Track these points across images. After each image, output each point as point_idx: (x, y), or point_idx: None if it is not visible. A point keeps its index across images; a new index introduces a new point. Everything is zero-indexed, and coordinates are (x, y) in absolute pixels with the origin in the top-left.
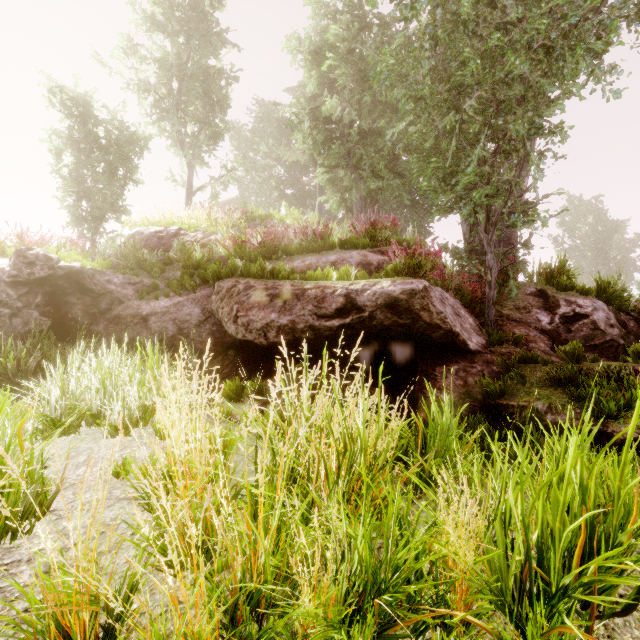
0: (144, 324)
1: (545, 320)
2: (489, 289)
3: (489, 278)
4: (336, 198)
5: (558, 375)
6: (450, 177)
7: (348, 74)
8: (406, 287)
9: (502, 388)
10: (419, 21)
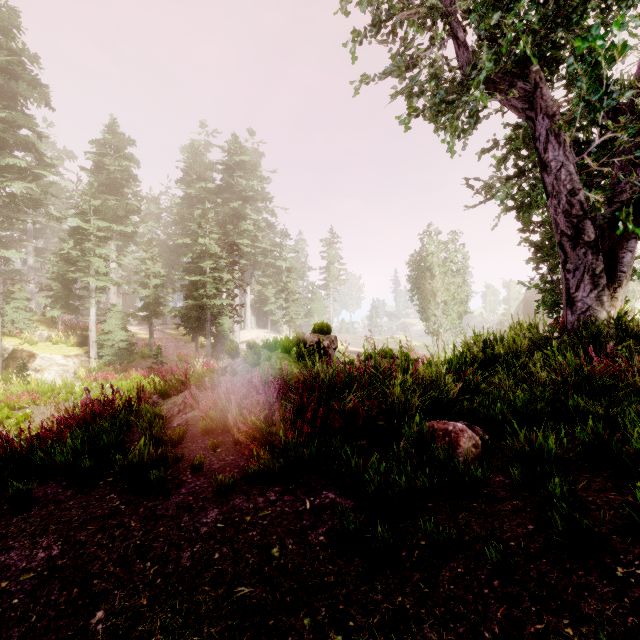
0: None
1: None
2: None
3: None
4: None
5: None
6: None
7: None
8: None
9: None
10: None
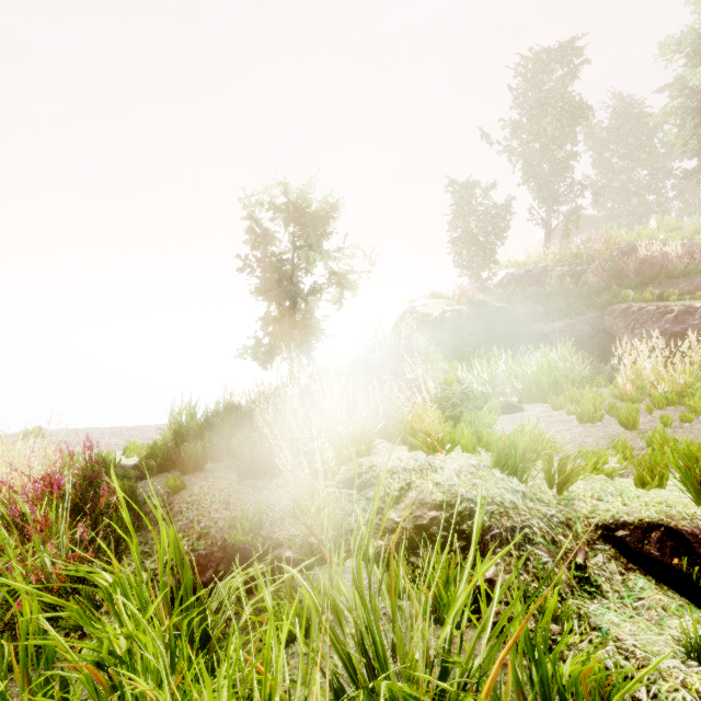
0: (545, 339)
1: None
2: None
3: None
4: None
5: None
6: None
7: None
8: None
9: None
10: None
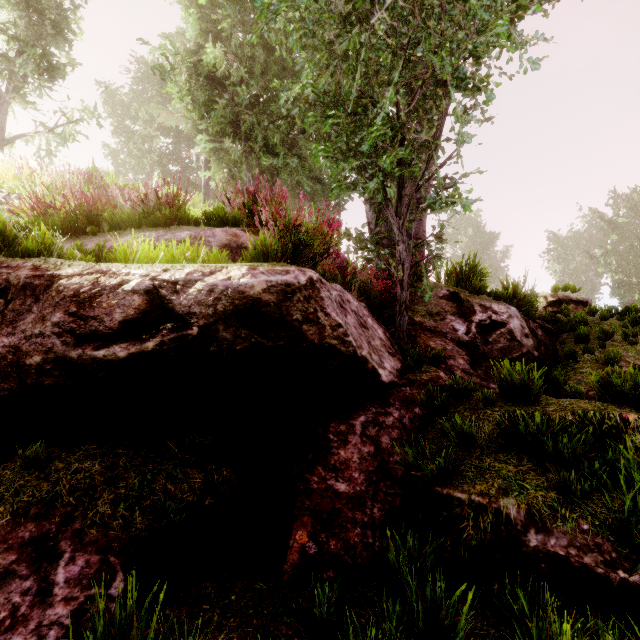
0: None
1: (461, 329)
2: (401, 289)
3: (401, 275)
4: (223, 175)
5: (512, 426)
6: (353, 137)
7: (235, 18)
8: (275, 279)
9: (441, 466)
10: None
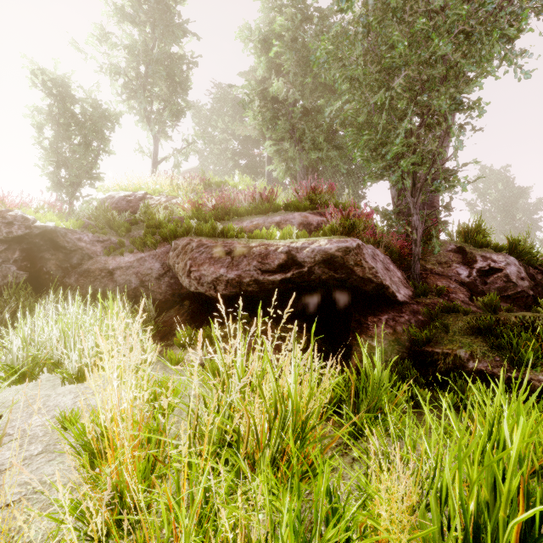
0: (110, 277)
1: (464, 273)
2: (415, 246)
3: (415, 237)
4: (282, 167)
5: (478, 324)
6: (380, 148)
7: (292, 59)
8: (341, 245)
9: (428, 336)
10: (353, 12)
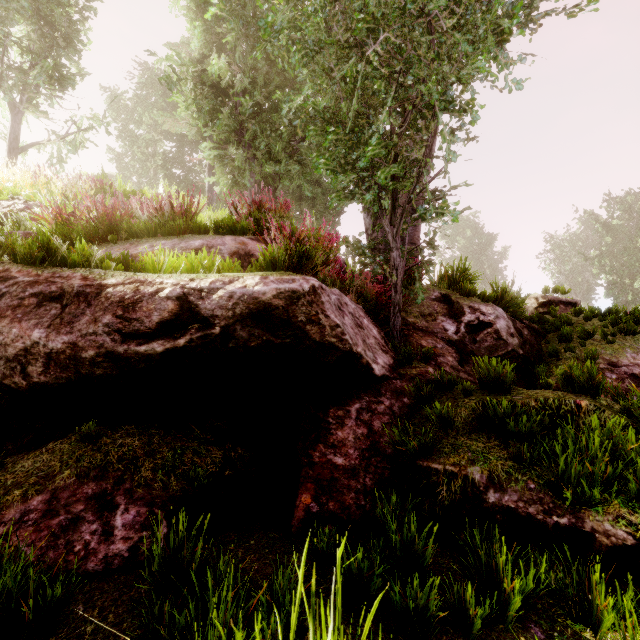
0: None
1: (451, 329)
2: (395, 293)
3: (395, 279)
4: (227, 180)
5: (486, 412)
6: (351, 153)
7: (239, 31)
8: (283, 287)
9: (422, 443)
10: None
